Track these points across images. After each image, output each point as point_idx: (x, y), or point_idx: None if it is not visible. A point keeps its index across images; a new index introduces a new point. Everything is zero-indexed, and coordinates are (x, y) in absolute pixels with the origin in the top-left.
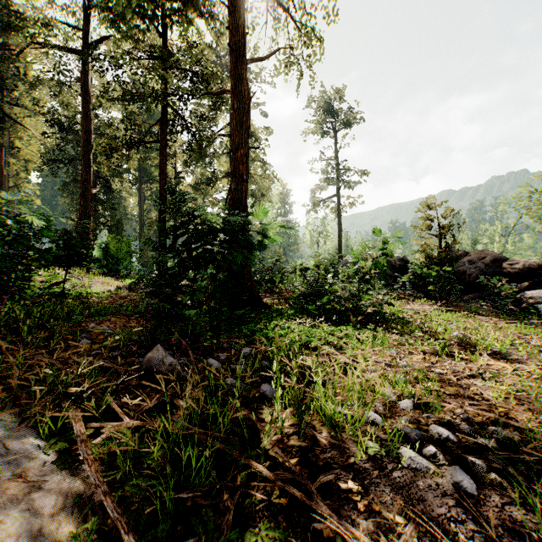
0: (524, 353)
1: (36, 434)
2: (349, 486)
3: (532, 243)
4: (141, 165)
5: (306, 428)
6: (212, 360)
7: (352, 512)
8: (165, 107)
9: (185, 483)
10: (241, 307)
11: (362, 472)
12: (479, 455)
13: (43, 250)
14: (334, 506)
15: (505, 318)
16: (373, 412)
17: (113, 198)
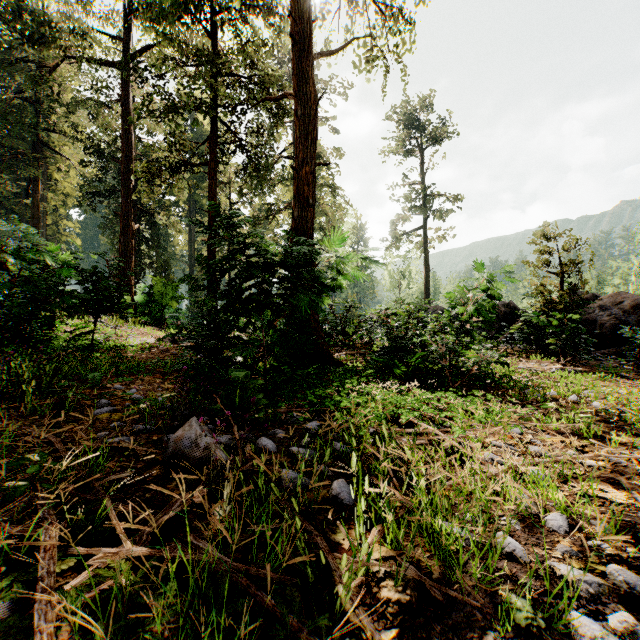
0: None
1: None
2: None
3: None
4: (192, 197)
5: (407, 566)
6: (266, 439)
7: None
8: (215, 122)
9: None
10: (306, 365)
11: None
12: None
13: (66, 293)
14: None
15: None
16: (510, 537)
17: (159, 236)
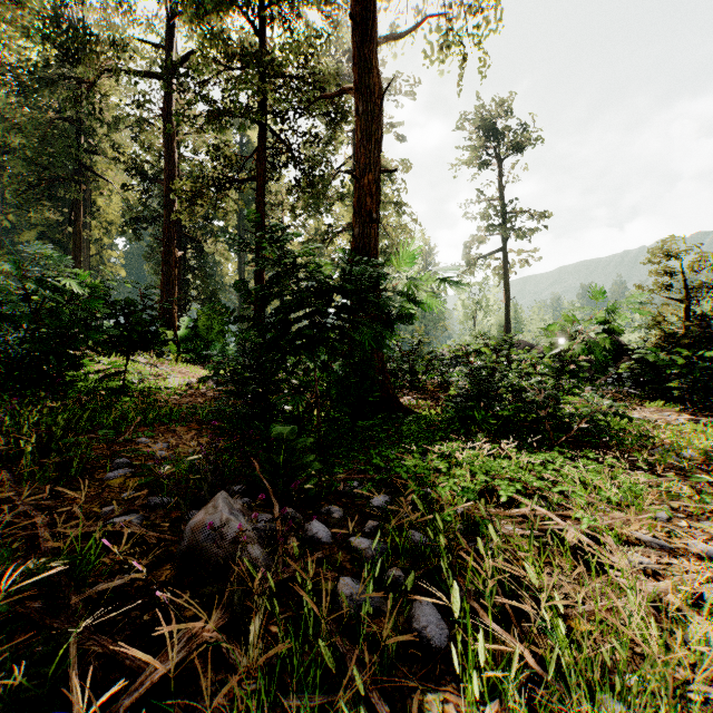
0: None
1: None
2: None
3: None
4: (241, 221)
5: None
6: (317, 524)
7: None
8: (263, 130)
9: None
10: (369, 414)
11: None
12: None
13: (91, 328)
14: None
15: None
16: None
17: (206, 265)
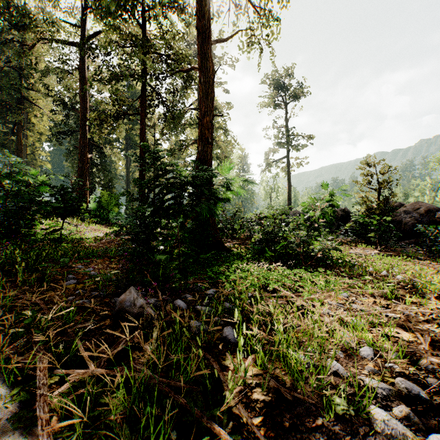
0: None
1: (3, 381)
2: None
3: None
4: (128, 135)
5: (270, 379)
6: (180, 301)
7: None
8: (144, 85)
9: None
10: (207, 251)
11: (333, 438)
12: None
13: (43, 203)
14: None
15: None
16: (336, 361)
17: (105, 162)
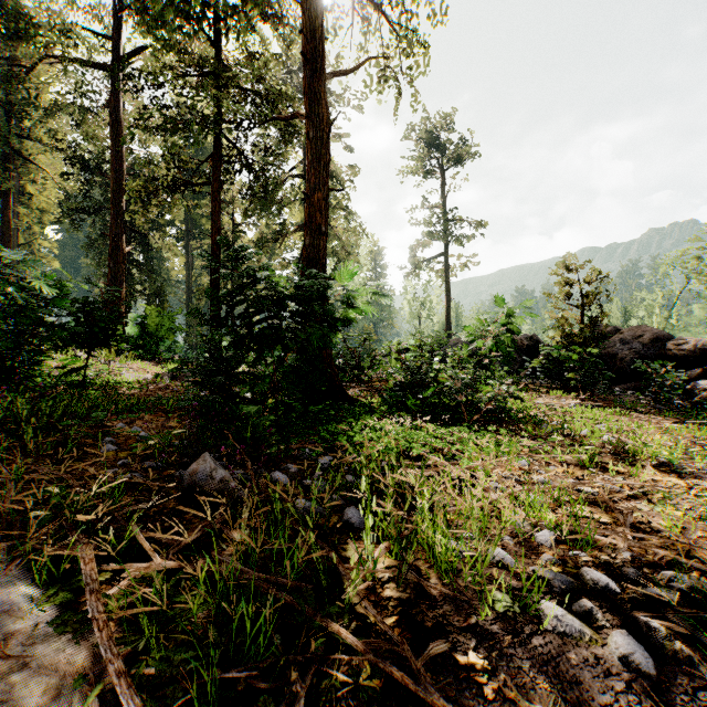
0: (701, 464)
1: (31, 580)
2: (470, 660)
3: (704, 316)
4: (189, 216)
5: (408, 571)
6: (279, 473)
7: (476, 701)
8: (219, 138)
9: (237, 655)
10: (319, 402)
11: (489, 639)
12: (653, 612)
13: (57, 325)
14: (450, 690)
15: (671, 416)
16: (501, 549)
17: (152, 259)
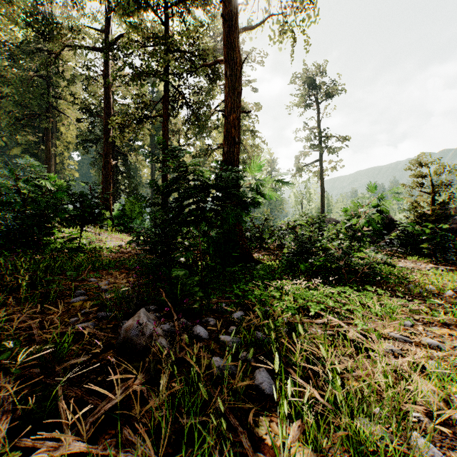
0: None
1: None
2: None
3: None
4: (153, 142)
5: None
6: (200, 327)
7: None
8: (167, 85)
9: None
10: (233, 264)
11: None
12: None
13: (59, 210)
14: None
15: None
16: (425, 439)
17: (130, 169)
